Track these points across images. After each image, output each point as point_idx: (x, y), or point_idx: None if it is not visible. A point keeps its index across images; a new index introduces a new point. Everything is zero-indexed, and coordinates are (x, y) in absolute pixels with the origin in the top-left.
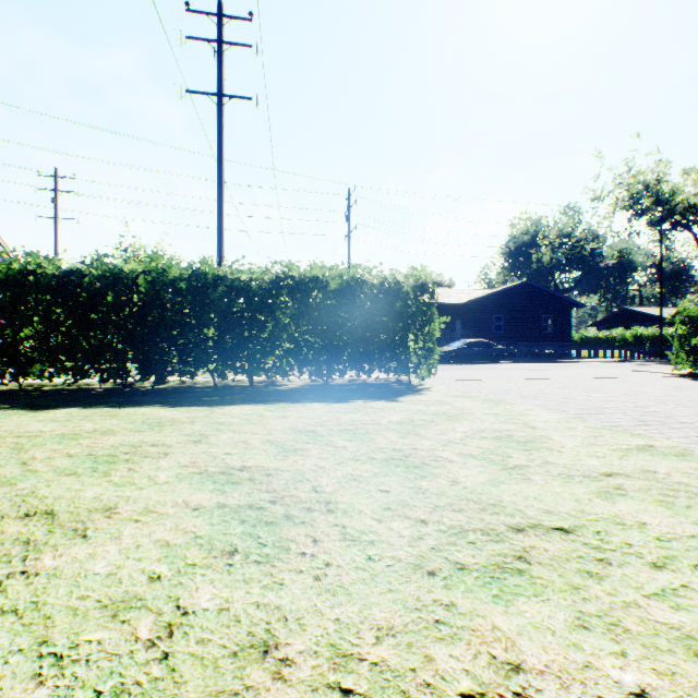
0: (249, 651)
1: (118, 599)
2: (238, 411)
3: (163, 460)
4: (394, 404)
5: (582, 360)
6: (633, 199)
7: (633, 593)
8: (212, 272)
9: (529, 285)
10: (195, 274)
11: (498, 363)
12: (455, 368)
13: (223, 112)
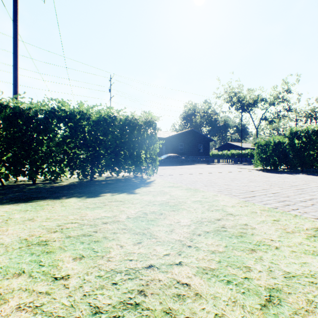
0: None
1: None
2: None
3: None
4: (132, 195)
5: (215, 163)
6: (230, 98)
7: None
8: None
9: (194, 130)
10: None
11: (182, 165)
12: (164, 168)
13: None
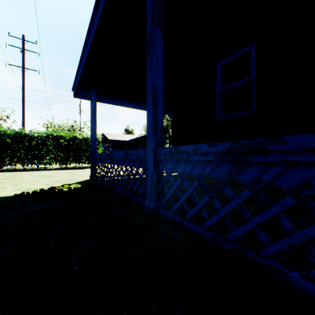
0: (47, 179)
1: (32, 179)
2: (37, 172)
3: (25, 176)
4: (81, 169)
5: None
6: None
7: (85, 177)
8: (24, 133)
9: None
10: (17, 133)
11: None
12: None
13: (25, 74)
